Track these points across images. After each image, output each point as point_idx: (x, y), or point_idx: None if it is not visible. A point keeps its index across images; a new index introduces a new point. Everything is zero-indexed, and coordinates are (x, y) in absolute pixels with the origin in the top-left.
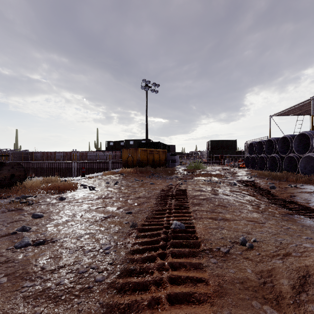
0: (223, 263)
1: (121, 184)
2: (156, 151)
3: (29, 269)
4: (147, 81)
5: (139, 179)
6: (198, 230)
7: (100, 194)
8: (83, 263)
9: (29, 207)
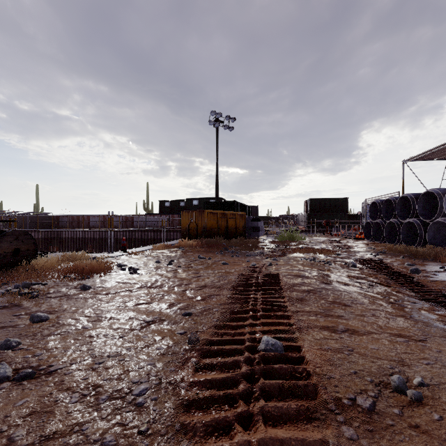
0: (370, 439)
1: (179, 264)
2: (230, 215)
3: None
4: (218, 113)
5: (205, 256)
6: (309, 356)
7: (144, 280)
8: (89, 429)
9: (31, 301)
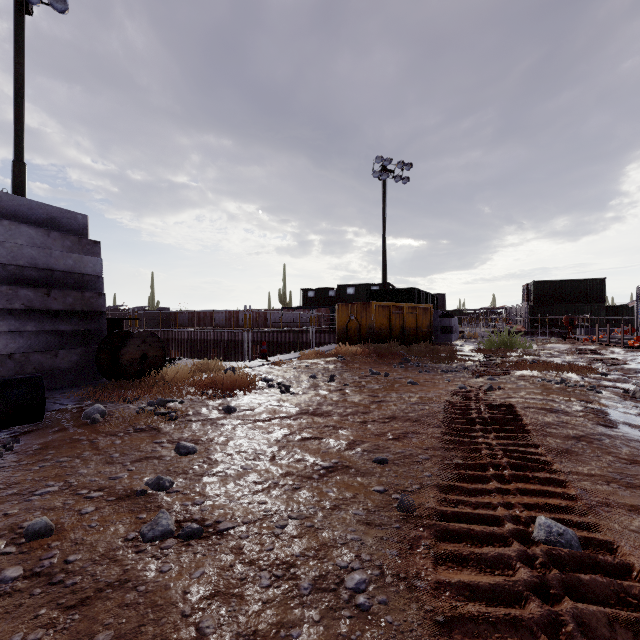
0: None
1: (343, 380)
2: (408, 309)
3: (169, 625)
4: (386, 159)
5: (379, 370)
6: None
7: (303, 402)
8: (303, 637)
9: (170, 425)
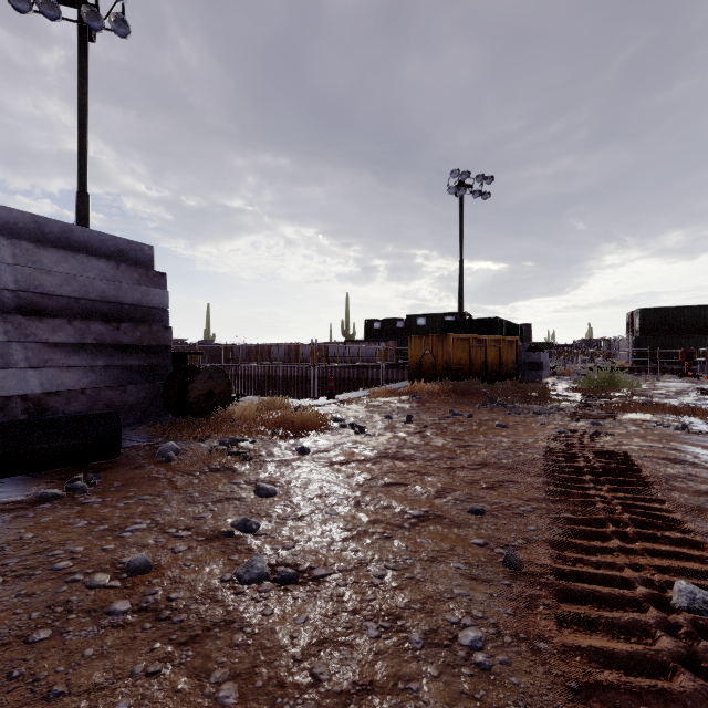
0: None
1: (422, 422)
2: (491, 342)
3: (283, 669)
4: (463, 172)
5: (460, 411)
6: None
7: (381, 445)
8: (423, 691)
9: (244, 465)
